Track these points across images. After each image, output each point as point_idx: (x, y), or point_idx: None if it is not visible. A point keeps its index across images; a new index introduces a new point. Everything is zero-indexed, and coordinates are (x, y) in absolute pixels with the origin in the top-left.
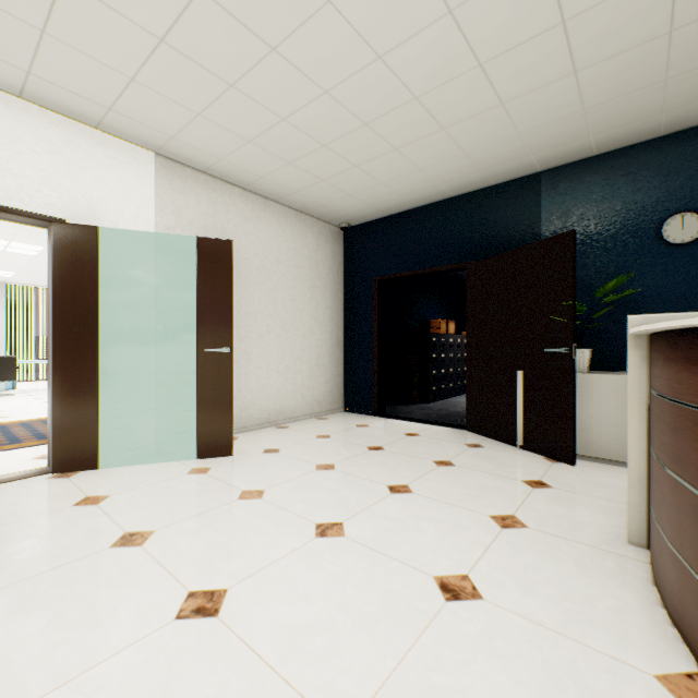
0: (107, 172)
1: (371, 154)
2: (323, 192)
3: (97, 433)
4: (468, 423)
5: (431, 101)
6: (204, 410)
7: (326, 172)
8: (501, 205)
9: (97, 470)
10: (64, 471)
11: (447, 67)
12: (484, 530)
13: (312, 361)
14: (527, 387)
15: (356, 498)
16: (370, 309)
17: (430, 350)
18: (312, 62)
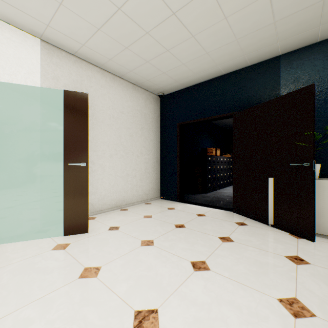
0: (4, 47)
1: (177, 40)
2: (148, 71)
3: None
4: (234, 208)
5: None
6: (68, 204)
7: (149, 55)
8: (254, 77)
9: None
10: None
11: None
12: (280, 321)
13: (142, 170)
14: (276, 188)
15: (168, 277)
16: (175, 141)
17: (207, 164)
18: None
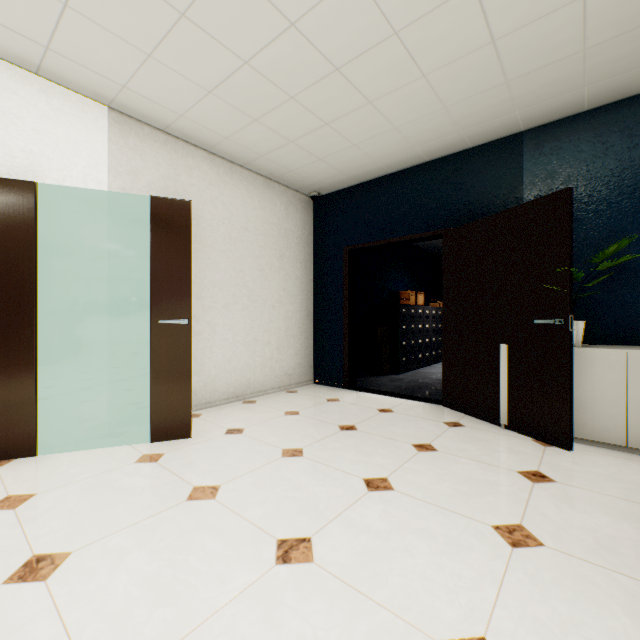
0: (50, 124)
1: (343, 109)
2: (292, 156)
3: (34, 415)
4: (444, 398)
5: (412, 38)
6: (159, 388)
7: (295, 132)
8: (479, 168)
9: (34, 457)
10: None
11: None
12: (491, 551)
13: (281, 333)
14: (512, 362)
15: (327, 499)
16: (340, 279)
17: (400, 321)
18: None
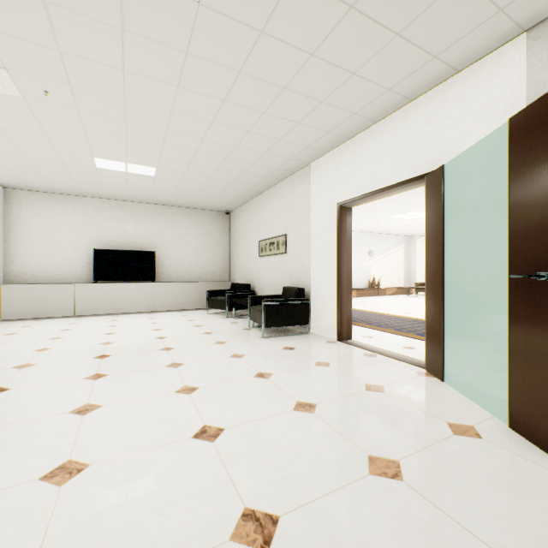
0: (469, 104)
1: None
2: None
3: (441, 349)
4: None
5: None
6: (515, 362)
7: None
8: None
9: (440, 382)
10: (429, 372)
11: None
12: None
13: None
14: None
15: None
16: None
17: None
18: None
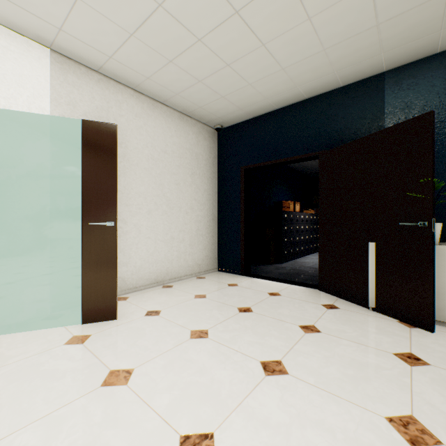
0: None
1: (241, 50)
2: (200, 94)
3: None
4: (320, 284)
5: None
6: (89, 279)
7: (202, 72)
8: (348, 103)
9: None
10: None
11: None
12: None
13: (193, 232)
14: (379, 257)
15: (228, 384)
16: (238, 191)
17: (282, 224)
18: None
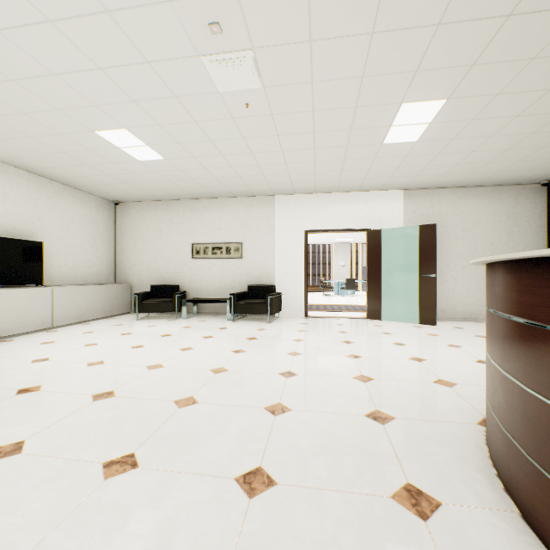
0: (384, 206)
1: (525, 154)
2: (506, 175)
3: (380, 307)
4: None
5: (544, 130)
6: (421, 302)
7: (499, 168)
8: None
9: (380, 320)
10: (370, 319)
11: (538, 122)
12: None
13: None
14: None
15: (479, 344)
16: None
17: None
18: (458, 150)
